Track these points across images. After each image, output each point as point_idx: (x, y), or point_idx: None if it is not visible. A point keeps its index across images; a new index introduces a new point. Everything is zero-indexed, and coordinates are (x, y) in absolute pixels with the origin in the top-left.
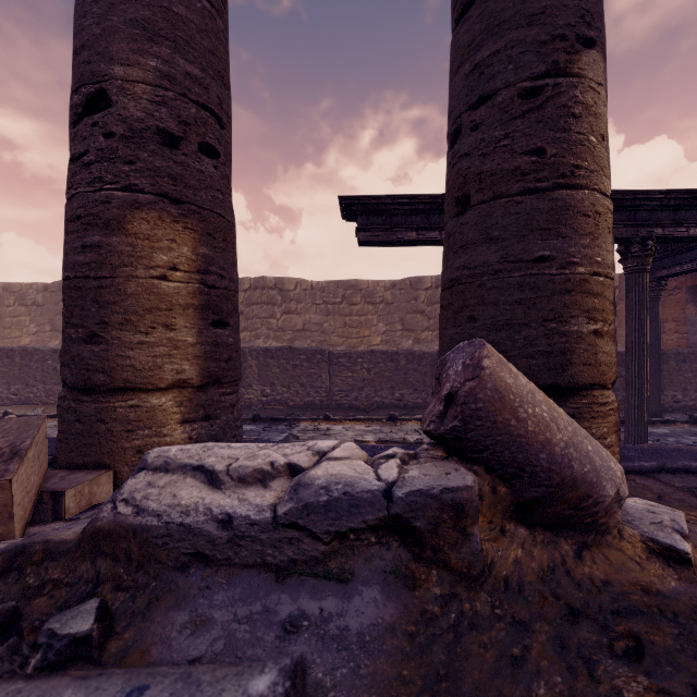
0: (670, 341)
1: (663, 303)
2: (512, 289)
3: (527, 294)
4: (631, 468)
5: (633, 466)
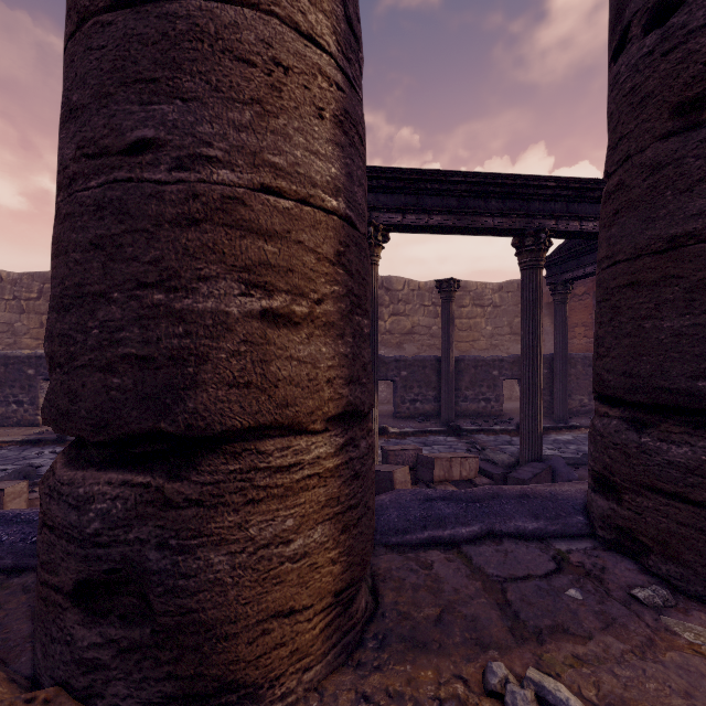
0: (580, 345)
1: (574, 308)
2: (86, 214)
3: (109, 226)
4: (440, 539)
5: (443, 535)
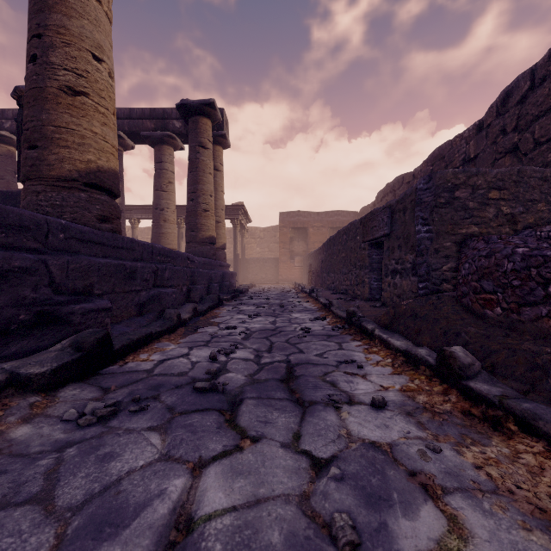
0: None
1: None
2: None
3: None
4: None
5: None
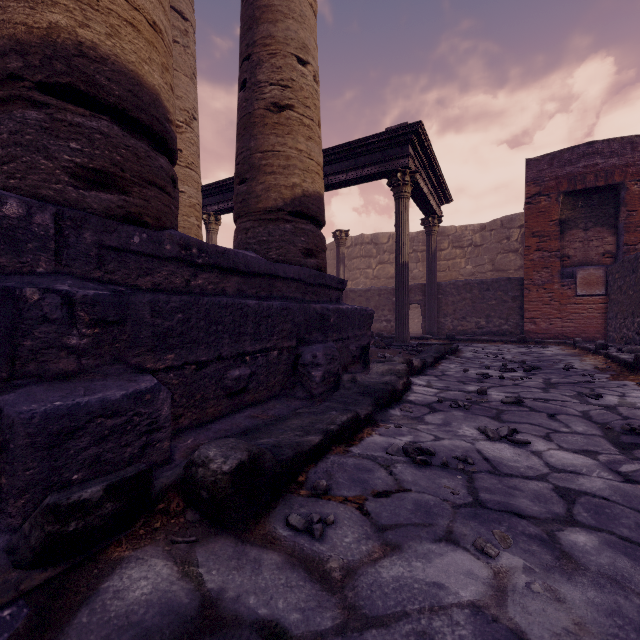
0: None
1: None
2: None
3: None
4: None
5: None
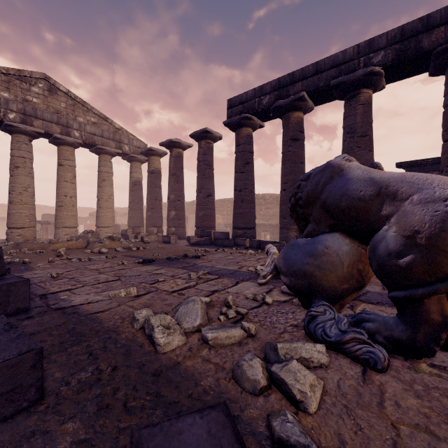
0: None
1: None
2: None
3: None
4: None
5: None
